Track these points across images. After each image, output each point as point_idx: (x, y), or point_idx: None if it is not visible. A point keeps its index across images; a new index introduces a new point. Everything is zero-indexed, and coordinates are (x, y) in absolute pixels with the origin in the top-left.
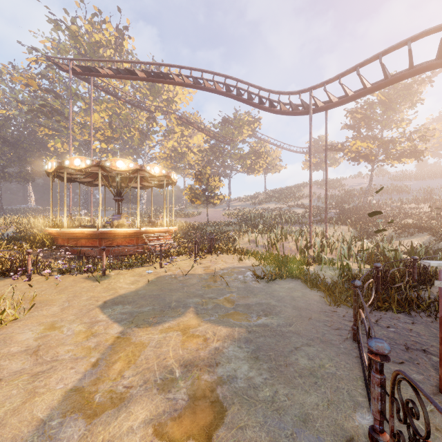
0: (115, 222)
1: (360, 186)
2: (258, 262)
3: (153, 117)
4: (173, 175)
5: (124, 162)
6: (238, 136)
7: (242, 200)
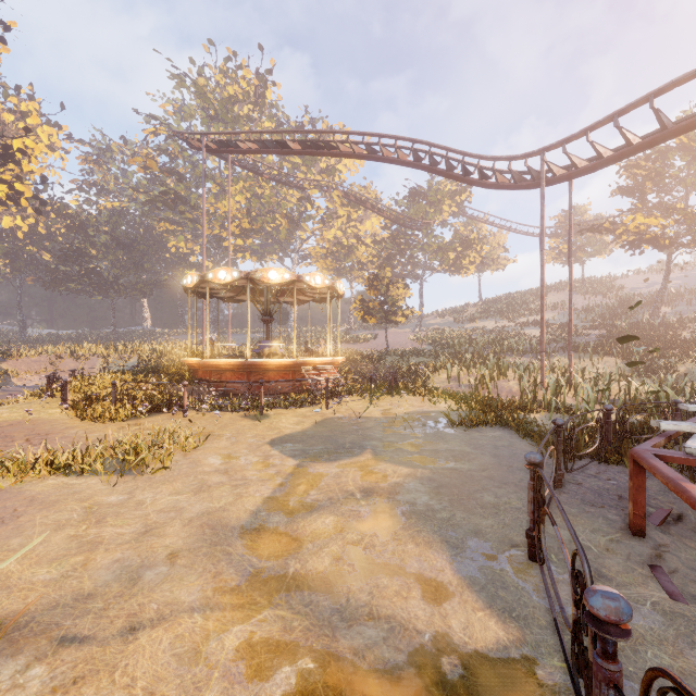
0: (266, 351)
1: (652, 289)
2: (457, 406)
3: (307, 197)
4: (339, 286)
5: (278, 272)
6: (435, 216)
7: (442, 316)
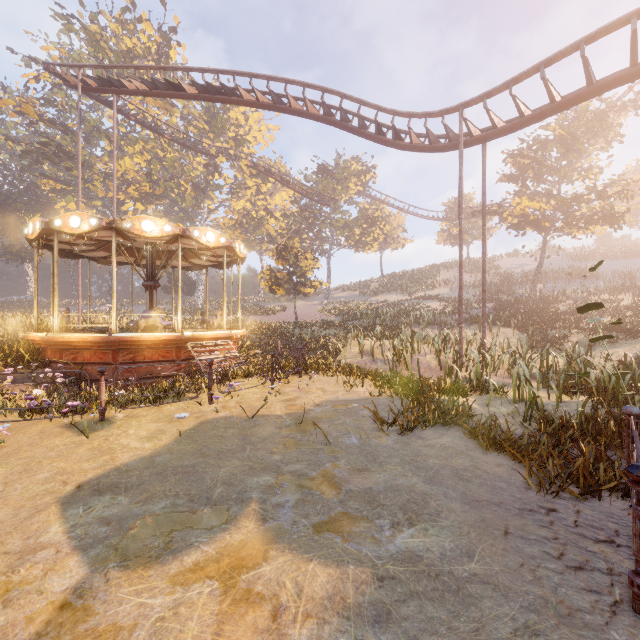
0: (142, 323)
1: (523, 269)
2: (379, 391)
3: (214, 164)
4: (239, 247)
5: (155, 223)
6: (342, 193)
7: (348, 289)
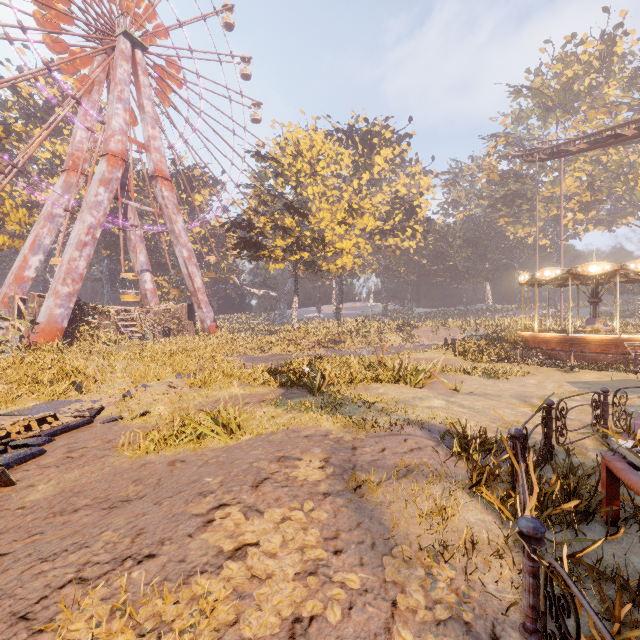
0: (587, 328)
1: None
2: None
3: None
4: None
5: (598, 265)
6: None
7: None
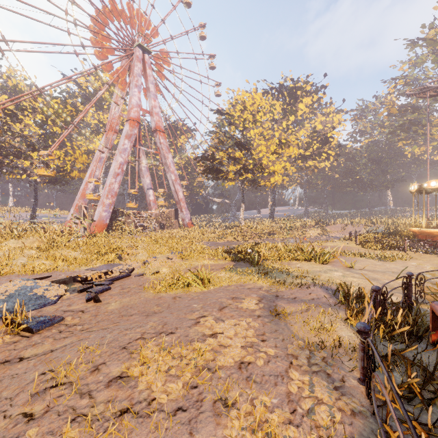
0: None
1: None
2: None
3: None
4: None
5: None
6: None
7: None
